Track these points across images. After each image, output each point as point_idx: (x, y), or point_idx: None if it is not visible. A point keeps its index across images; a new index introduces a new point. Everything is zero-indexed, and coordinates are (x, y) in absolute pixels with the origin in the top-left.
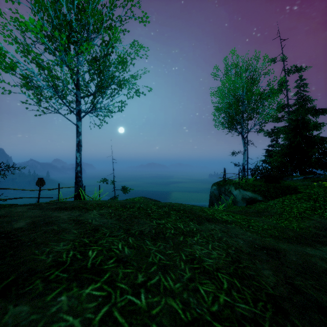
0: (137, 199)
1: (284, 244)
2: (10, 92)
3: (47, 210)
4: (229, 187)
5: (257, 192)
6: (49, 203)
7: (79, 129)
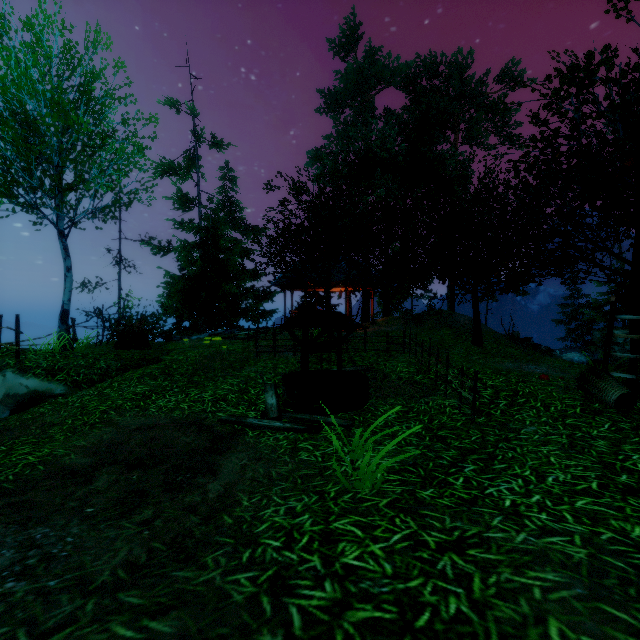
0: None
1: None
2: None
3: None
4: None
5: (57, 372)
6: None
7: None
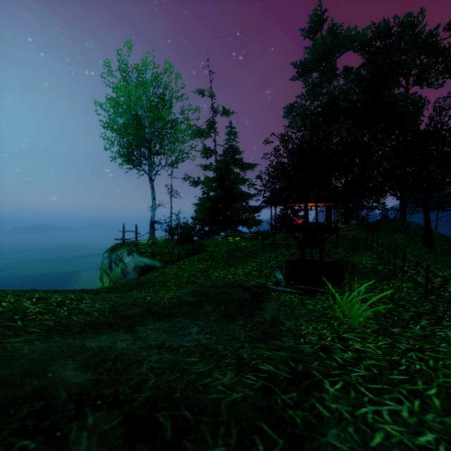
0: None
1: (52, 341)
2: None
3: None
4: (122, 252)
5: (156, 255)
6: None
7: None
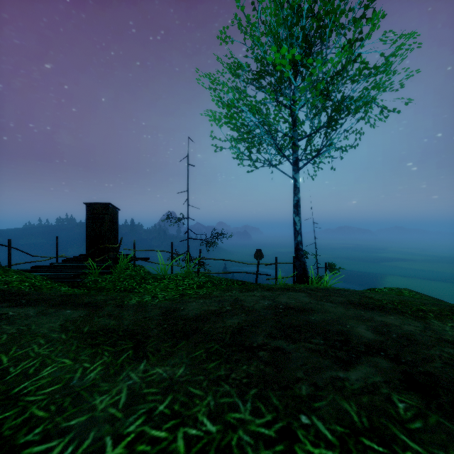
0: (406, 292)
1: None
2: (221, 149)
3: (348, 307)
4: None
5: None
6: (313, 290)
7: (298, 184)
